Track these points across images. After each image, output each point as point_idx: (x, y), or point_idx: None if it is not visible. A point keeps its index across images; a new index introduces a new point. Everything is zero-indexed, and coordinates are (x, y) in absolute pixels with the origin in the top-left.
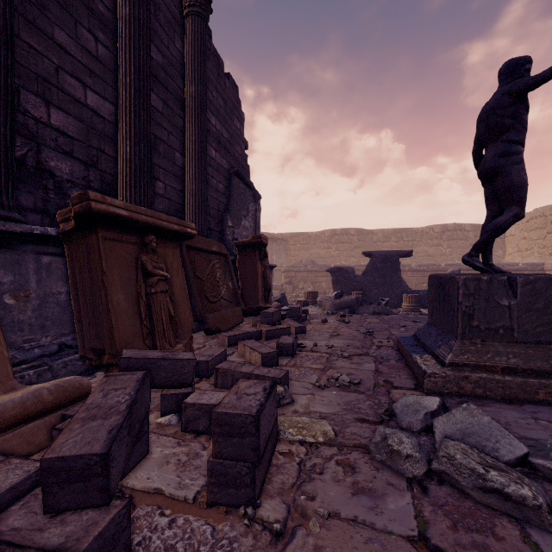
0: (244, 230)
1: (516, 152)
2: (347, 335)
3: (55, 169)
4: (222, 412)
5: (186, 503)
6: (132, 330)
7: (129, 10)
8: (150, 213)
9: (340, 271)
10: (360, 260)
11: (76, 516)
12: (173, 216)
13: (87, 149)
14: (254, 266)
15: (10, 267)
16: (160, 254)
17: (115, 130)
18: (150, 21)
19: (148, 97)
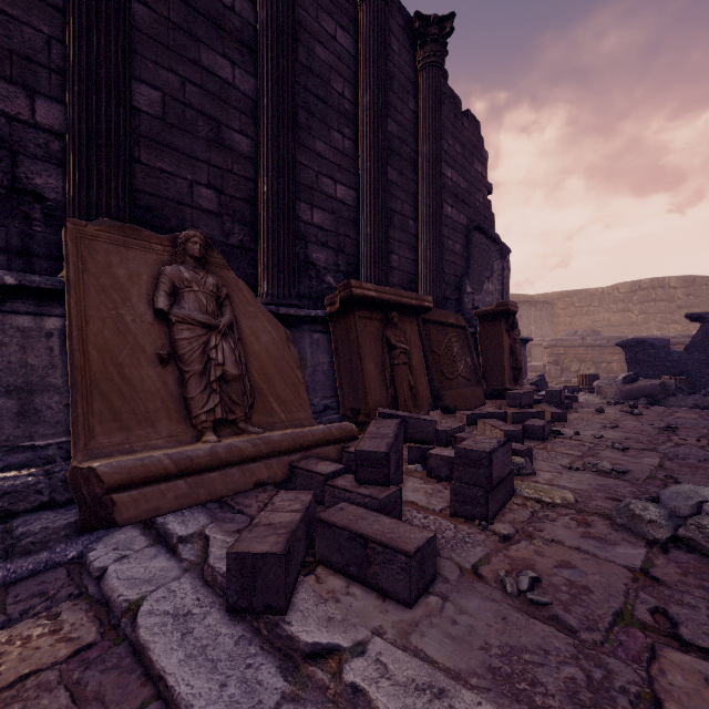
0: (487, 296)
1: None
2: (630, 428)
3: (316, 260)
4: (461, 448)
5: (434, 511)
6: (380, 396)
7: (369, 98)
8: (393, 292)
9: (639, 345)
10: (689, 328)
11: (372, 487)
12: (407, 288)
13: (337, 237)
14: (498, 339)
15: (296, 343)
16: (400, 329)
17: (357, 214)
18: (387, 100)
19: (386, 175)
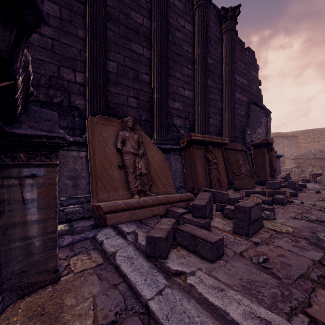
0: (258, 135)
1: None
2: None
3: (176, 123)
4: (237, 205)
5: (226, 231)
6: (204, 182)
7: (199, 50)
8: (210, 137)
9: None
10: None
11: (199, 219)
12: (217, 133)
13: (185, 113)
14: (263, 156)
15: (168, 159)
16: (213, 153)
17: (194, 102)
18: (207, 50)
19: (207, 84)
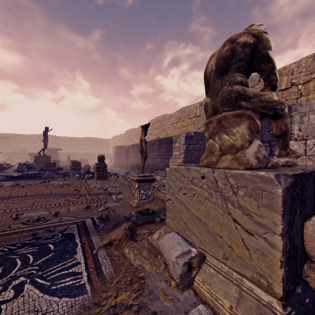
0: None
1: (45, 139)
2: None
3: None
4: None
5: None
6: None
7: None
8: None
9: (33, 154)
10: None
11: None
12: None
13: None
14: None
15: None
16: None
17: None
18: None
19: None
